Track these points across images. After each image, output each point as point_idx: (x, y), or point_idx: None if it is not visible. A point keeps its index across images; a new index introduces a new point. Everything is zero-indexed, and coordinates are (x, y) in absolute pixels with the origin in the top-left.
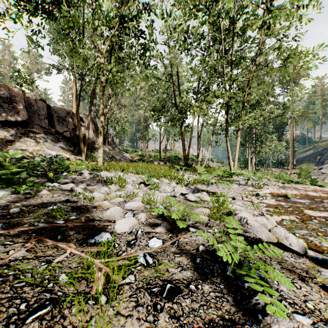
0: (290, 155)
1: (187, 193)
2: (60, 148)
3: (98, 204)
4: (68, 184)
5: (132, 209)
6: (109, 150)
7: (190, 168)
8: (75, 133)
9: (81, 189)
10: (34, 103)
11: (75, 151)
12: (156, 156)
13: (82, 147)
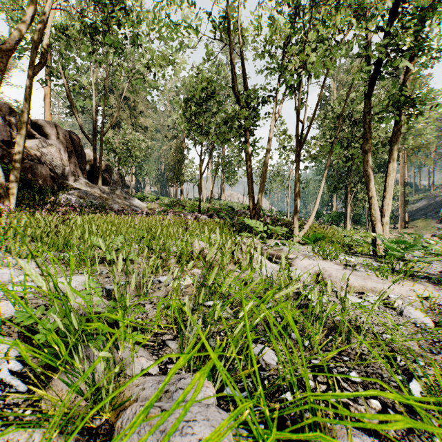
0: (400, 206)
1: None
2: None
3: None
4: None
5: None
6: (101, 194)
7: None
8: (8, 151)
9: None
10: None
11: None
12: (193, 206)
13: (2, 176)
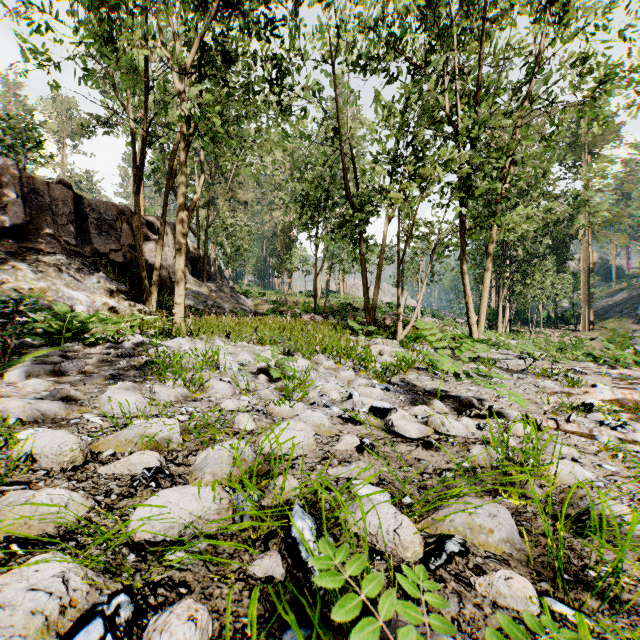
0: (583, 301)
1: (392, 410)
2: (97, 285)
3: (3, 512)
4: (27, 383)
5: (160, 541)
6: (209, 292)
7: (382, 329)
8: (134, 255)
9: (32, 409)
10: (43, 189)
11: (134, 293)
12: (307, 304)
13: (147, 283)
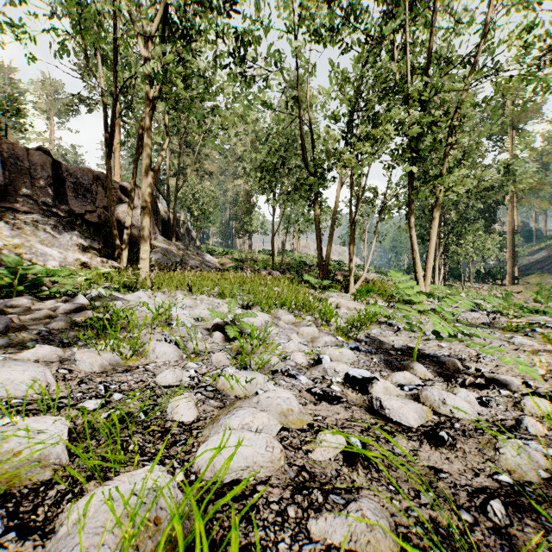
0: (508, 259)
1: (373, 380)
2: (71, 243)
3: None
4: None
5: None
6: (177, 250)
7: (335, 283)
8: (108, 216)
9: None
10: (23, 154)
11: (107, 250)
12: (265, 261)
13: (118, 241)
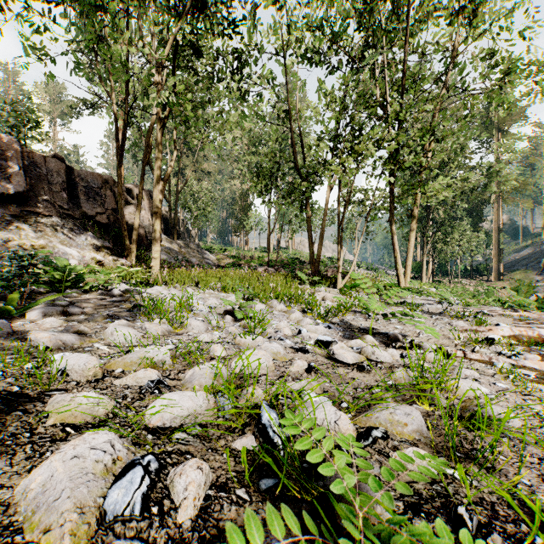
0: (494, 256)
1: (333, 342)
2: (86, 243)
3: (55, 407)
4: (45, 321)
5: (168, 427)
6: (179, 248)
7: (324, 279)
8: (117, 217)
9: (56, 339)
10: (41, 162)
11: (116, 249)
12: (261, 258)
13: (128, 241)
